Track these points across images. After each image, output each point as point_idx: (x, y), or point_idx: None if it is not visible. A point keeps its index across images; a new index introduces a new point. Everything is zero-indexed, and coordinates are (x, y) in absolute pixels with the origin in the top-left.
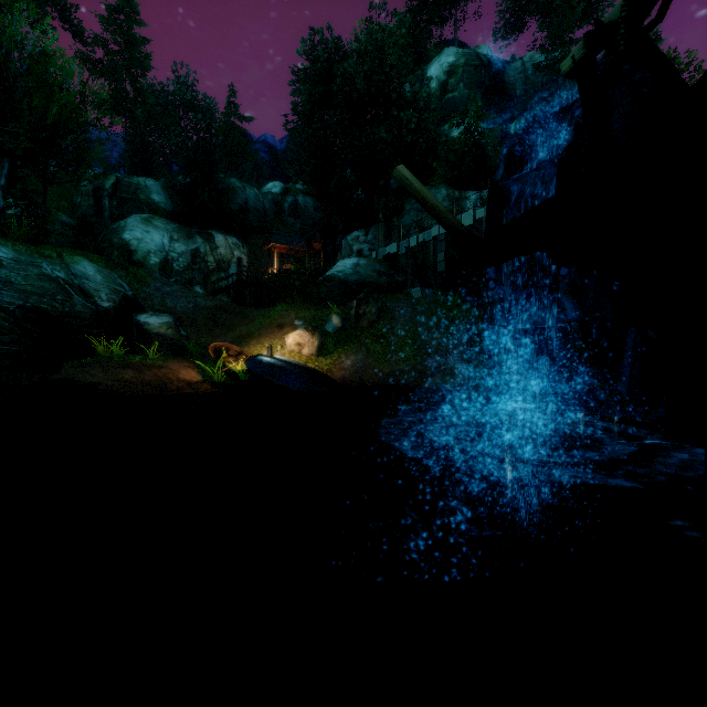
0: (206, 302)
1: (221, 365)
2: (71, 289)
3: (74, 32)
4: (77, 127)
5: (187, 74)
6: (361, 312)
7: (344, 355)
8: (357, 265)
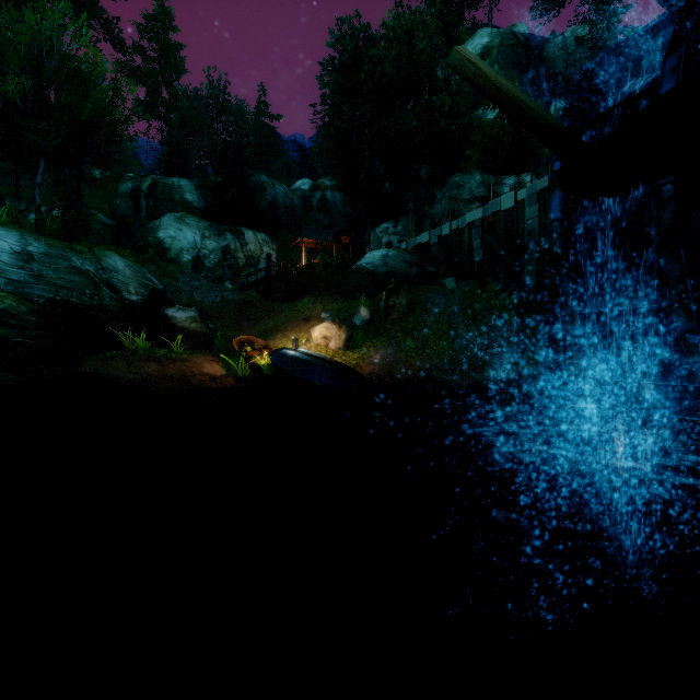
0: (233, 296)
1: (245, 358)
2: (100, 283)
3: (115, 42)
4: (109, 124)
5: (219, 78)
6: (391, 303)
7: (372, 349)
8: (386, 256)
